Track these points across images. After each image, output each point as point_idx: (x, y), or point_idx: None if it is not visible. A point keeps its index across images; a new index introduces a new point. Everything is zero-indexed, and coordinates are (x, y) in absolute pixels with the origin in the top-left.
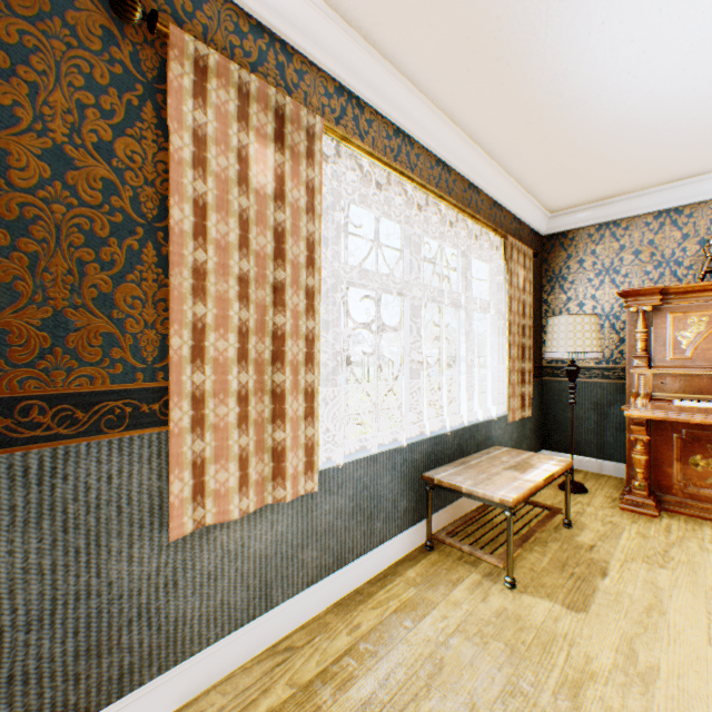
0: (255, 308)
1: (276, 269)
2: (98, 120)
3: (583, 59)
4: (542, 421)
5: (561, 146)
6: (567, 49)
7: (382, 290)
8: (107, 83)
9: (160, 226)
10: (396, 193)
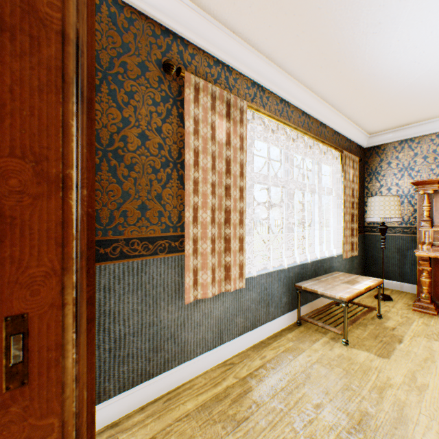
0: (217, 198)
1: (226, 179)
2: (156, 118)
3: (387, 57)
4: (364, 258)
5: (375, 99)
6: (378, 54)
7: (272, 185)
8: (159, 101)
9: (178, 162)
10: (281, 133)
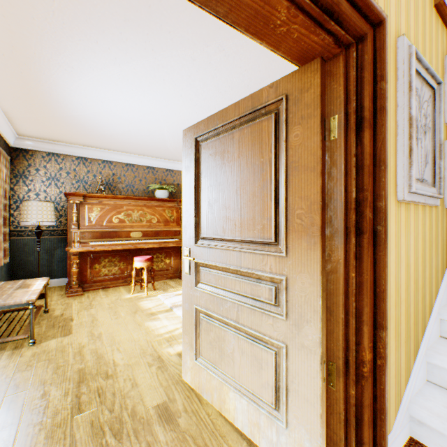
0: None
1: None
2: None
3: (67, 91)
4: (11, 265)
5: (42, 111)
6: (62, 84)
7: None
8: None
9: None
10: None
